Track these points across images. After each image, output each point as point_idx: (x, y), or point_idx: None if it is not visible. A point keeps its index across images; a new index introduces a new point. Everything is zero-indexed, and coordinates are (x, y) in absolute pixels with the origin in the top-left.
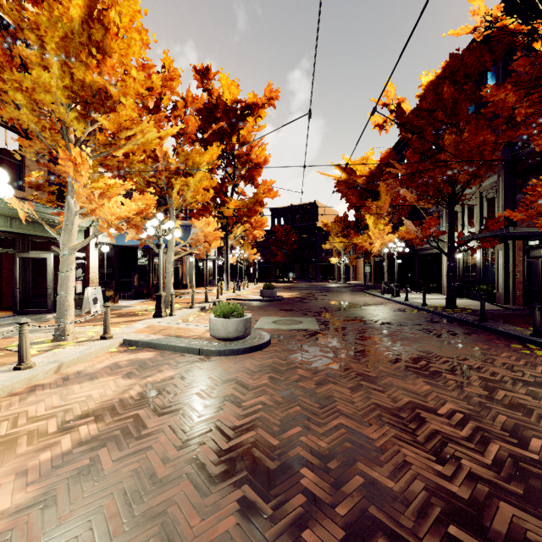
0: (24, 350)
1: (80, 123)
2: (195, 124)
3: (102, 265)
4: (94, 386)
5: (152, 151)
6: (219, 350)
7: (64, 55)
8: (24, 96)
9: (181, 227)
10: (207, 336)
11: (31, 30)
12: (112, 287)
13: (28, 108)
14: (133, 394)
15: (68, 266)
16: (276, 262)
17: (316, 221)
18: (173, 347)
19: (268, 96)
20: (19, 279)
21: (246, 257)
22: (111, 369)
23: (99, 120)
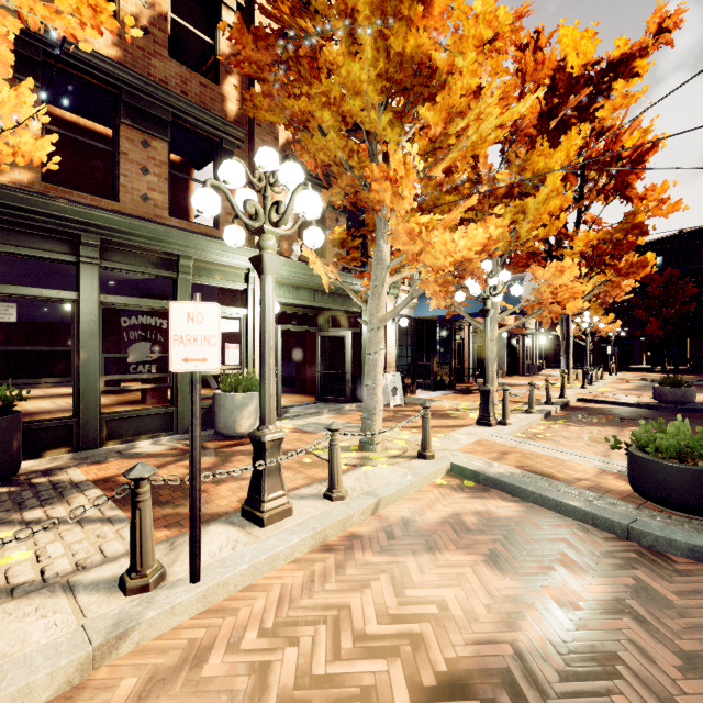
0: (335, 470)
1: (395, 128)
2: (536, 107)
3: (399, 344)
4: (441, 573)
5: (471, 168)
6: (693, 544)
7: (379, 20)
8: (331, 112)
9: (505, 284)
10: (613, 487)
11: (339, 15)
12: (408, 373)
13: (335, 130)
14: (537, 639)
15: (376, 345)
16: (646, 335)
17: None
18: (553, 503)
19: (656, 30)
20: (320, 361)
21: (593, 329)
22: (454, 531)
23: (420, 114)
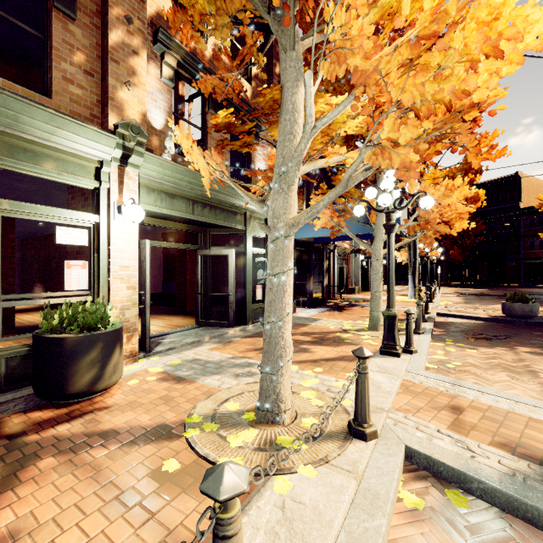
0: None
1: None
2: None
3: None
4: None
5: None
6: None
7: None
8: None
9: None
10: None
11: None
12: None
13: None
14: None
15: (282, 262)
16: (450, 260)
17: (517, 201)
18: None
19: None
20: (201, 281)
21: (423, 254)
22: None
23: None
